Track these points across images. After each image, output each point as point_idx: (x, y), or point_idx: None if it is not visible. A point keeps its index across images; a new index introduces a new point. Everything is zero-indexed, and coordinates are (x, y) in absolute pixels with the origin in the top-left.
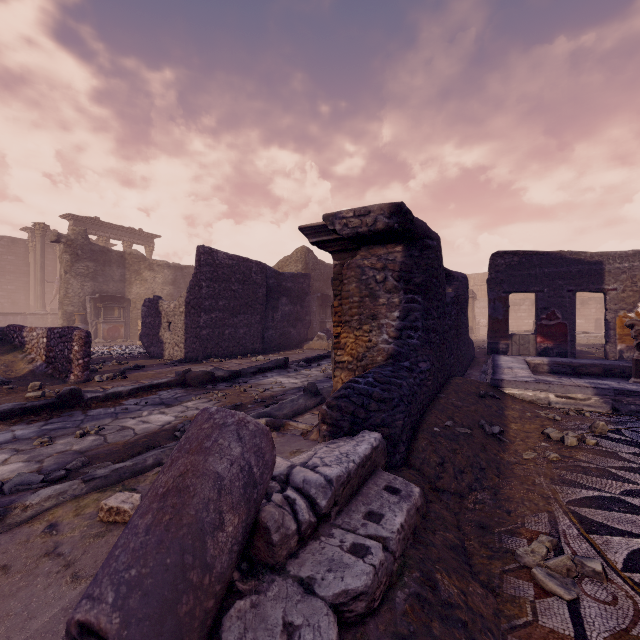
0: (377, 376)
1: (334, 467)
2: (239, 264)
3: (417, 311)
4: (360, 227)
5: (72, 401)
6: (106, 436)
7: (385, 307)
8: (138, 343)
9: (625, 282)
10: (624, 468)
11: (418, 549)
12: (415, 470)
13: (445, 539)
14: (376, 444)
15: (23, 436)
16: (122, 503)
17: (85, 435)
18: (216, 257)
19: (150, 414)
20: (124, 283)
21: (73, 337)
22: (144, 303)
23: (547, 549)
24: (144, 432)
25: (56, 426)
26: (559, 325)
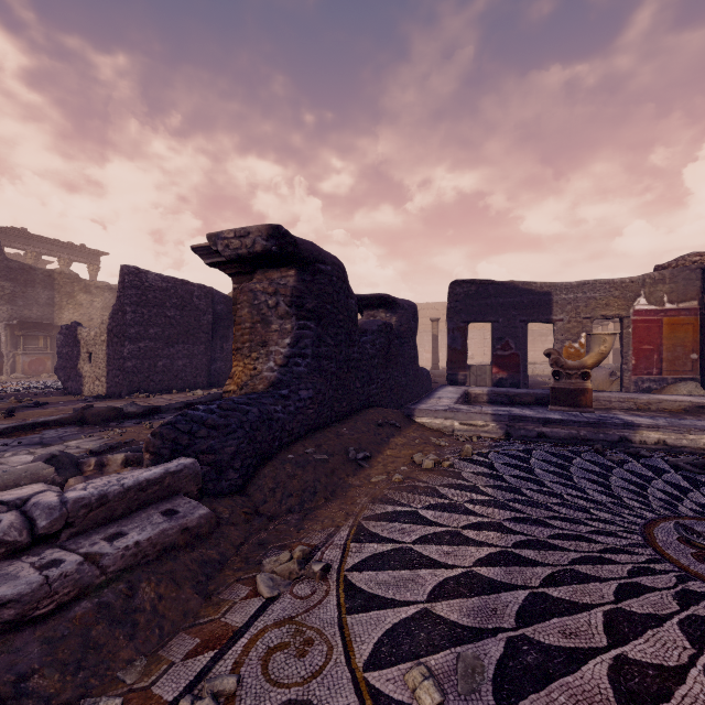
0: (226, 403)
1: (87, 490)
2: (176, 287)
3: (308, 338)
4: (240, 249)
5: None
6: None
7: (278, 334)
8: None
9: (570, 313)
10: (451, 485)
11: (153, 565)
12: (244, 496)
13: (203, 556)
14: (176, 469)
15: None
16: None
17: None
18: (145, 279)
19: (14, 455)
20: (53, 307)
21: None
22: (61, 330)
23: (291, 557)
24: None
25: None
26: (513, 355)
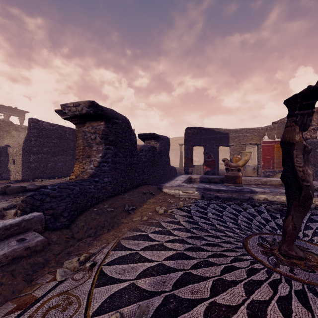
0: (63, 185)
1: None
2: (57, 129)
3: (110, 153)
4: (76, 112)
5: None
6: None
7: (96, 151)
8: None
9: (236, 142)
10: (168, 221)
11: (4, 267)
12: (68, 229)
13: (35, 261)
14: (29, 218)
15: None
16: None
17: None
18: (41, 124)
19: None
20: None
21: None
22: None
23: (78, 260)
24: None
25: None
26: (212, 161)
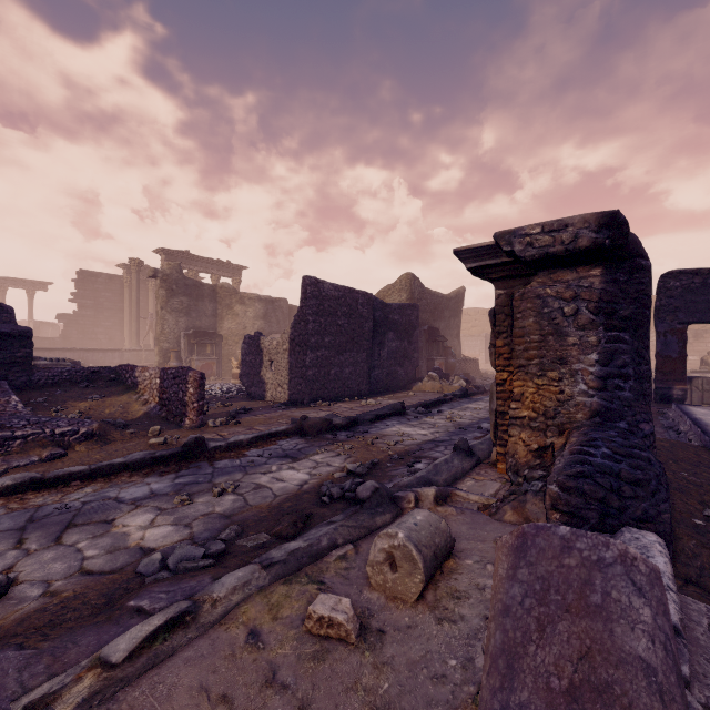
0: (610, 445)
1: None
2: (345, 295)
3: (625, 353)
4: (551, 246)
5: (197, 451)
6: (244, 496)
7: (576, 348)
8: (232, 381)
9: None
10: None
11: None
12: (695, 585)
13: None
14: (668, 554)
15: (160, 491)
16: (333, 611)
17: (222, 493)
18: (322, 288)
19: (280, 469)
20: (216, 318)
21: (188, 379)
22: (244, 340)
23: None
24: (283, 493)
25: (188, 480)
26: None
